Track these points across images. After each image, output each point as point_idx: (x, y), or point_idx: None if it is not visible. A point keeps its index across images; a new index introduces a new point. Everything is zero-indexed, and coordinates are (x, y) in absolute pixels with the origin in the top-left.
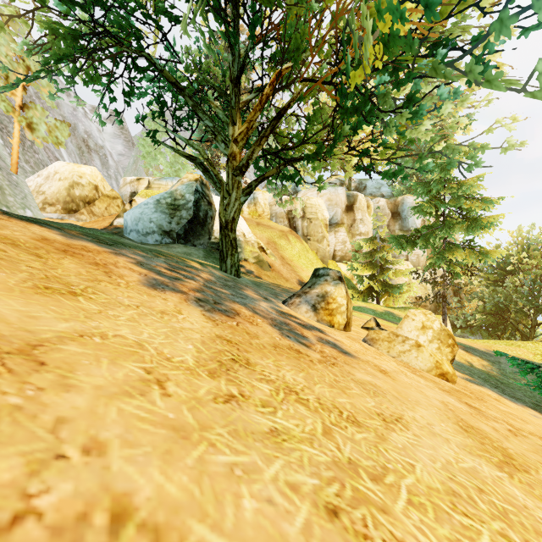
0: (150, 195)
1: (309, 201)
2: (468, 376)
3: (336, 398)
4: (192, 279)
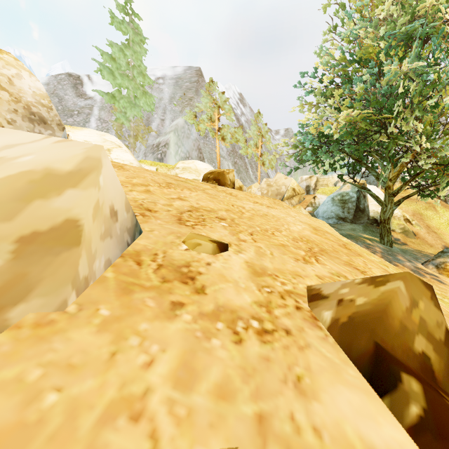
0: (324, 192)
1: None
2: None
3: None
4: (376, 252)
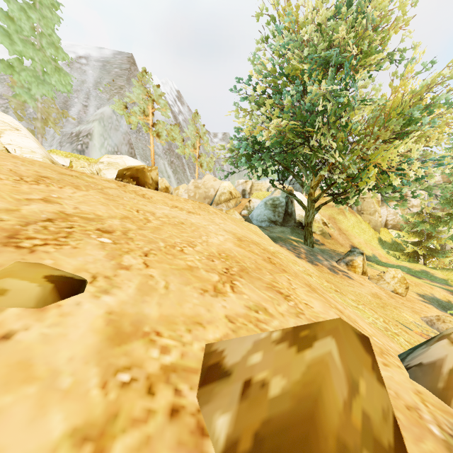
0: (258, 196)
1: None
2: (428, 301)
3: (339, 281)
4: (301, 253)
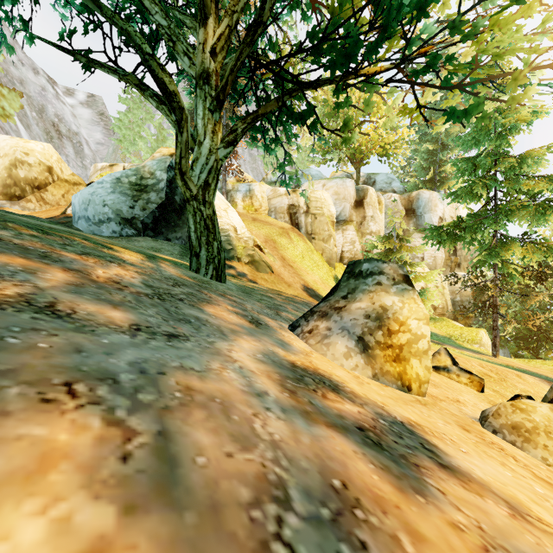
0: None
1: (313, 194)
2: None
3: None
4: None
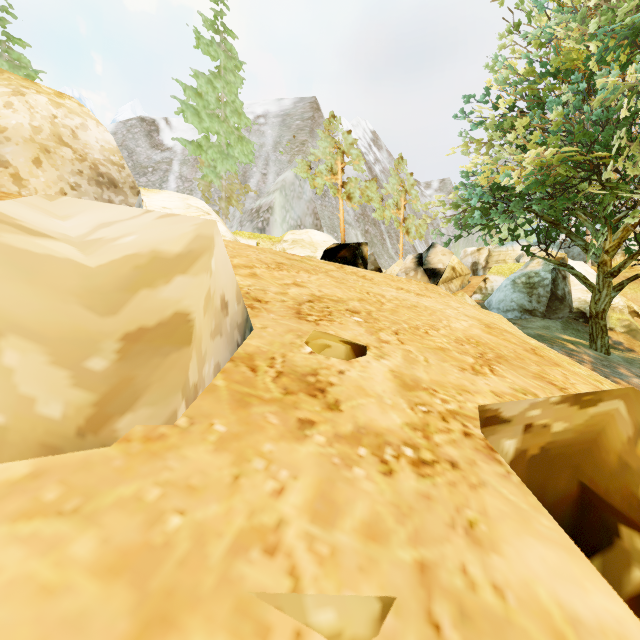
0: (501, 272)
1: None
2: None
3: None
4: (584, 362)
